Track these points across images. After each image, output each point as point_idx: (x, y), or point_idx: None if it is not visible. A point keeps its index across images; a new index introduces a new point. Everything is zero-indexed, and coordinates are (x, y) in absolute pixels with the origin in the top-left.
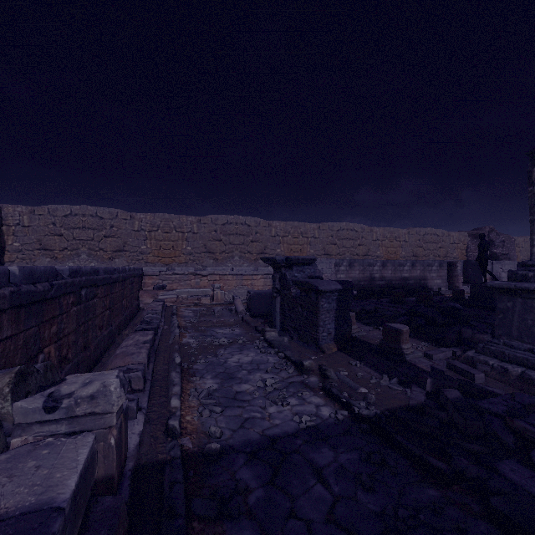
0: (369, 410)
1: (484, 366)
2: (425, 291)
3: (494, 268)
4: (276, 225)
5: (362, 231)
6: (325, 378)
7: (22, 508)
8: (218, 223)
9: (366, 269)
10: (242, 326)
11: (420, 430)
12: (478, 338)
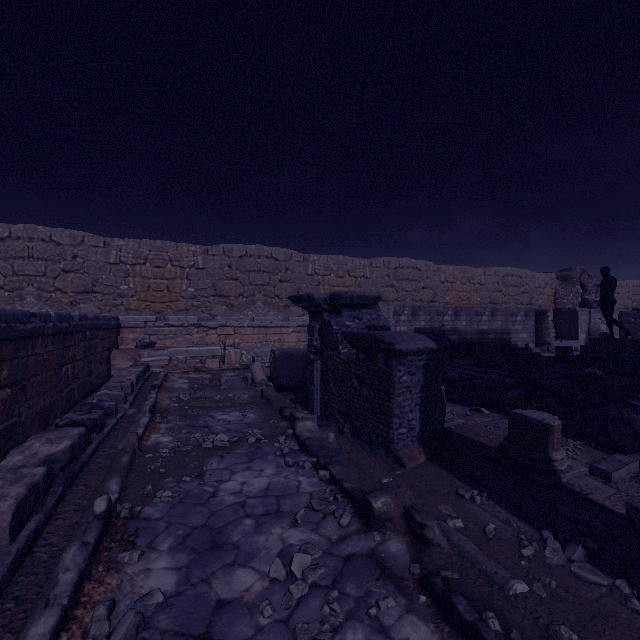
0: None
1: None
2: (524, 349)
3: (592, 319)
4: (314, 259)
5: (427, 269)
6: (421, 543)
7: None
8: (233, 255)
9: (434, 319)
10: (259, 406)
11: None
12: None
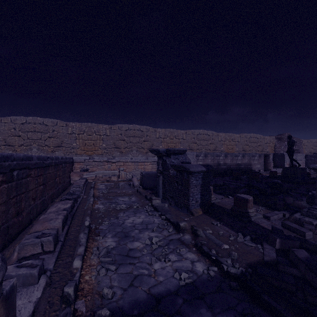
0: (236, 269)
1: (310, 225)
2: (254, 172)
3: None
4: (159, 131)
5: (212, 135)
6: (196, 236)
7: None
8: (123, 129)
9: (215, 158)
10: (136, 195)
11: (278, 286)
12: (297, 204)
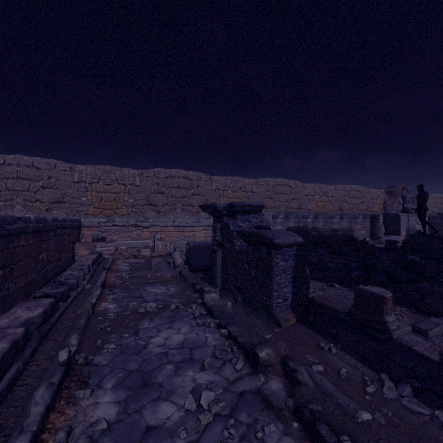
0: None
1: None
2: (363, 241)
3: (410, 221)
4: (216, 179)
5: (295, 186)
6: (294, 383)
7: None
8: (160, 176)
9: (300, 221)
10: (178, 283)
11: None
12: None
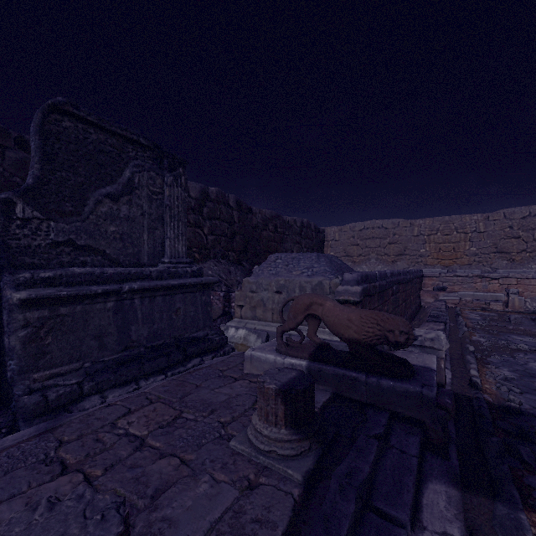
0: None
1: None
2: None
3: None
4: None
5: None
6: None
7: (419, 365)
8: (514, 217)
9: None
10: None
11: None
12: None
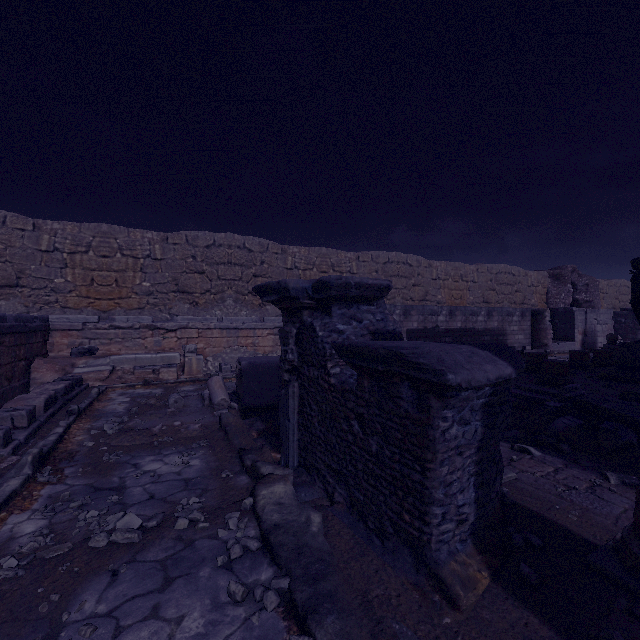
0: None
1: None
2: (539, 354)
3: (588, 319)
4: (293, 251)
5: (418, 265)
6: None
7: None
8: (198, 244)
9: (428, 320)
10: (212, 444)
11: None
12: None
